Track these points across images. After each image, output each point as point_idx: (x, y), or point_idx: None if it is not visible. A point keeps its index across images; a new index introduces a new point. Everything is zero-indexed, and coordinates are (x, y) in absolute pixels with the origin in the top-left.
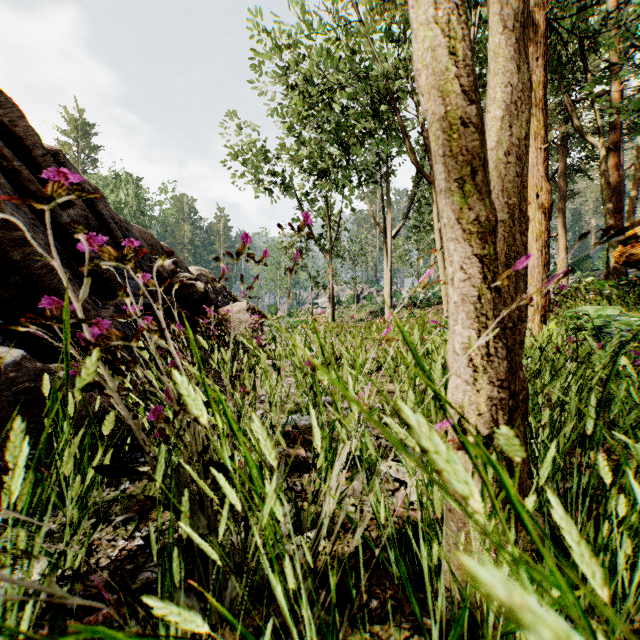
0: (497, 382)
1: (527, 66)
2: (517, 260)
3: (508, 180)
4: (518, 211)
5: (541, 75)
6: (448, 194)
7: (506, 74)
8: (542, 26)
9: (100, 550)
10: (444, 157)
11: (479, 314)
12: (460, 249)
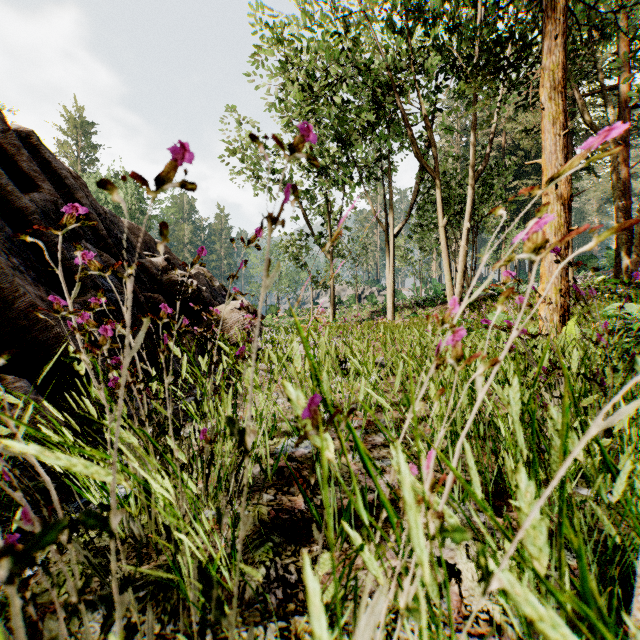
0: None
1: None
2: None
3: None
4: None
5: (560, 55)
6: None
7: None
8: (561, 2)
9: None
10: None
11: None
12: None
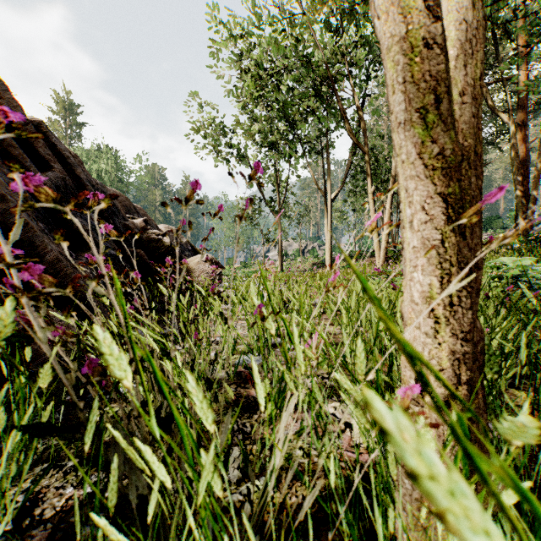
0: (460, 334)
1: (481, 5)
2: (473, 205)
3: (463, 121)
4: (473, 154)
5: None
6: (408, 126)
7: (460, 12)
8: None
9: (46, 499)
10: (405, 84)
11: (442, 259)
12: (421, 187)
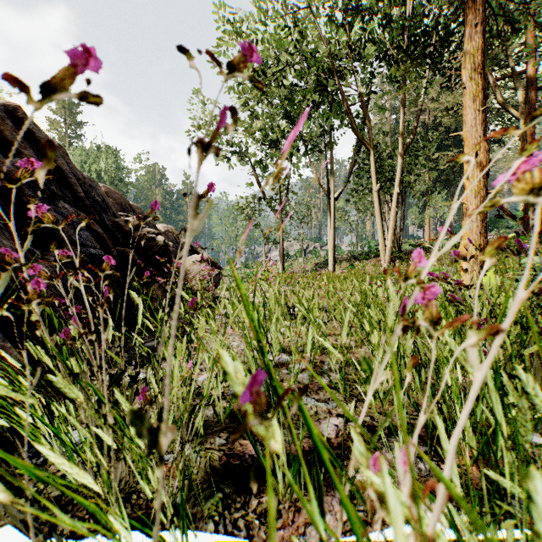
0: None
1: None
2: None
3: None
4: None
5: (480, 41)
6: None
7: None
8: None
9: None
10: None
11: None
12: None
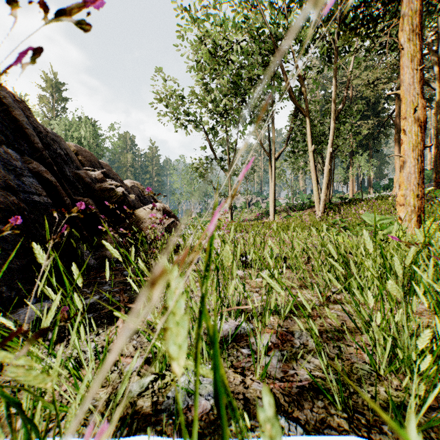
0: None
1: None
2: None
3: None
4: None
5: (417, 5)
6: None
7: None
8: None
9: None
10: None
11: None
12: None
